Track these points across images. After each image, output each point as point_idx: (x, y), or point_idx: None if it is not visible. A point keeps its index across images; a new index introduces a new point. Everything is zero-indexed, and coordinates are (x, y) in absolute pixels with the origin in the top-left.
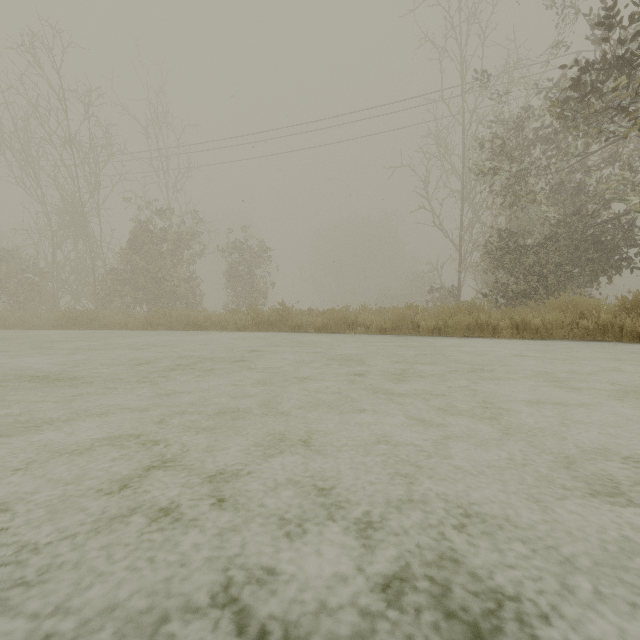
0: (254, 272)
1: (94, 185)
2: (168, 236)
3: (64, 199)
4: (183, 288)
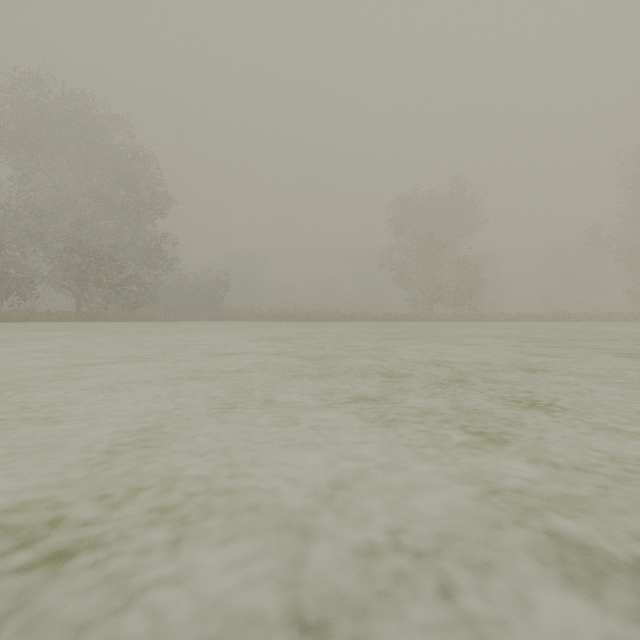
0: None
1: None
2: None
3: None
4: None
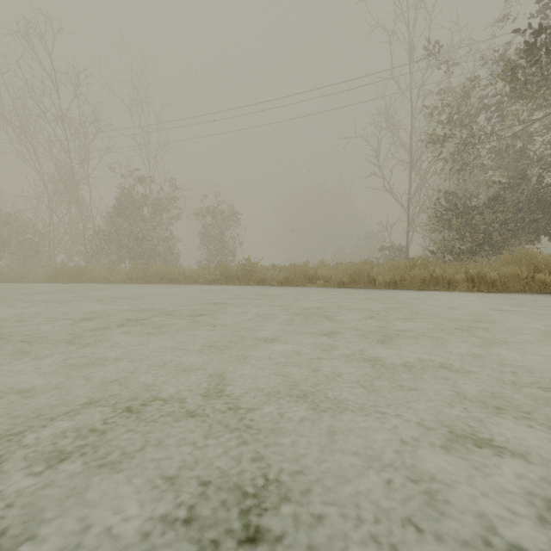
0: (224, 233)
1: (84, 156)
2: (148, 201)
3: (57, 168)
4: (162, 247)
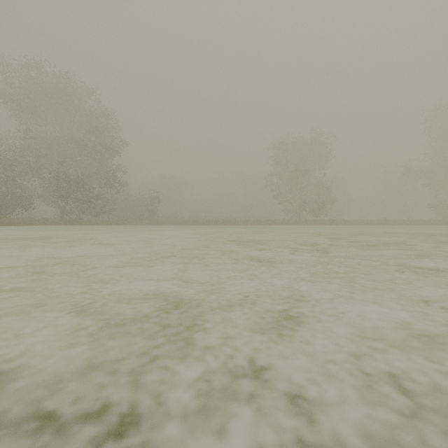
0: None
1: None
2: None
3: None
4: None
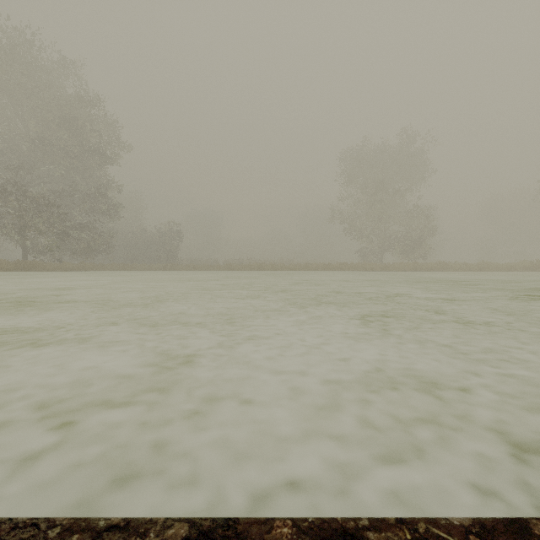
0: None
1: None
2: None
3: None
4: None
